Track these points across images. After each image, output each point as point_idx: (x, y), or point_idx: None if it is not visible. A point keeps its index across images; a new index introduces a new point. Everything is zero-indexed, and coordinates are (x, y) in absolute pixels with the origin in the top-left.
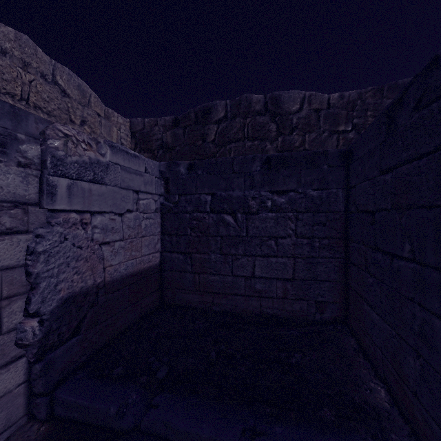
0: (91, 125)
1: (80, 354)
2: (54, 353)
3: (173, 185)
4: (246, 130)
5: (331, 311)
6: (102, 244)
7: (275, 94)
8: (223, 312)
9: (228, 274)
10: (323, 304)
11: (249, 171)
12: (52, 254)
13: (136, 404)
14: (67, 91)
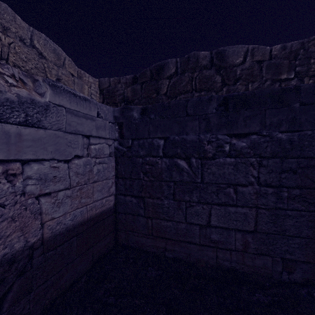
0: (65, 82)
1: None
2: None
3: (126, 129)
4: (194, 83)
5: (302, 272)
6: (40, 195)
7: (220, 50)
8: (176, 259)
9: (181, 221)
10: (291, 262)
11: (204, 114)
12: None
13: None
14: (44, 54)
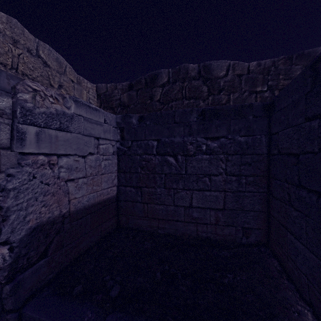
0: (67, 88)
1: (48, 273)
2: (23, 274)
3: (127, 133)
4: (184, 91)
5: (255, 236)
6: (67, 181)
7: (206, 63)
8: (167, 234)
9: (170, 204)
10: (248, 229)
11: (188, 122)
12: (21, 191)
13: None
14: (48, 63)
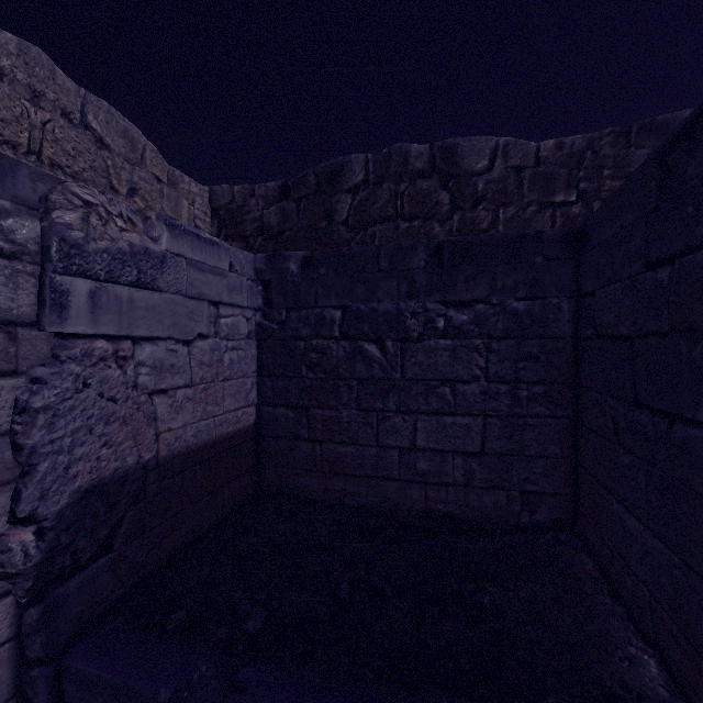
0: (146, 195)
1: (114, 586)
2: (64, 586)
3: (277, 292)
4: (399, 203)
5: (549, 509)
6: (153, 393)
7: (448, 143)
8: (362, 508)
9: (370, 444)
10: (534, 496)
11: (407, 269)
12: (60, 412)
13: (206, 681)
14: (106, 141)
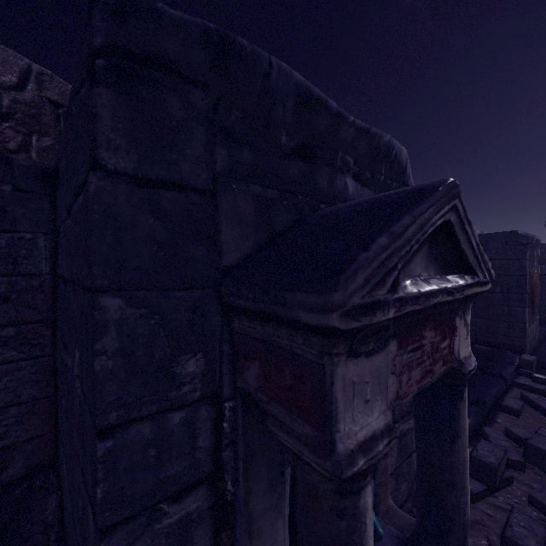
0: None
1: None
2: None
3: None
4: None
5: (26, 457)
6: None
7: None
8: None
9: None
10: (8, 450)
11: None
12: None
13: None
14: None
